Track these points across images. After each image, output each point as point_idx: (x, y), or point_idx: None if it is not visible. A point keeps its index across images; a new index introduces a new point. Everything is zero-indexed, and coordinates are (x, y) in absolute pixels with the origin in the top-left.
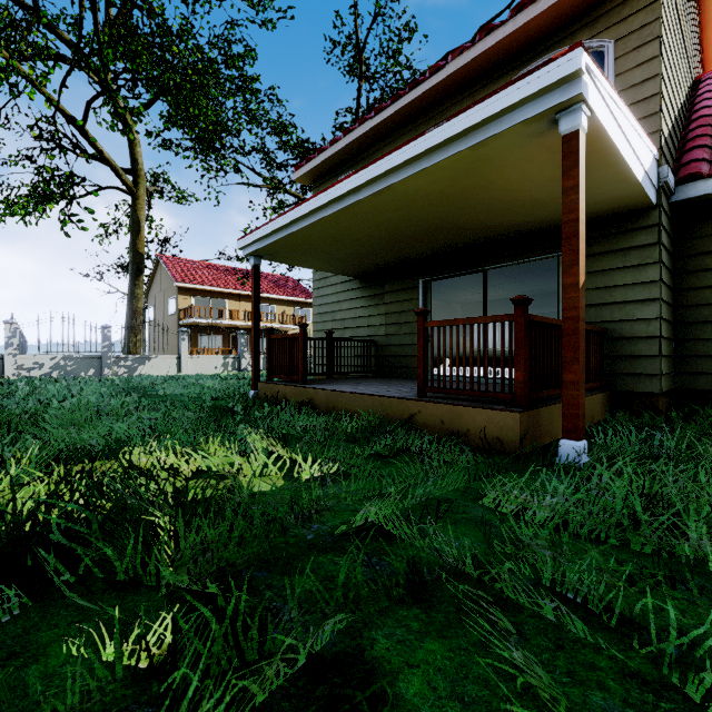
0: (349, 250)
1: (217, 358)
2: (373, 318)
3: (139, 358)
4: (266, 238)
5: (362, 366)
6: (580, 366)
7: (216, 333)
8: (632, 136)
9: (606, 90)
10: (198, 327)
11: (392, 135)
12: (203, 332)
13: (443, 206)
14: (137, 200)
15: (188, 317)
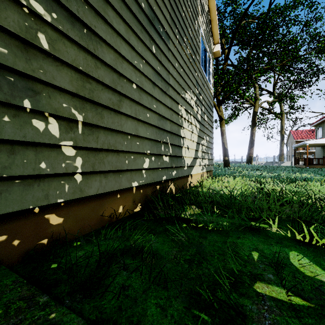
0: (308, 146)
1: (303, 162)
2: (322, 154)
3: (281, 162)
4: (294, 146)
5: (321, 163)
6: (307, 162)
7: (310, 154)
8: (324, 140)
9: (312, 141)
10: (303, 153)
11: (324, 122)
12: (304, 154)
13: (310, 145)
14: (282, 121)
15: (298, 150)
